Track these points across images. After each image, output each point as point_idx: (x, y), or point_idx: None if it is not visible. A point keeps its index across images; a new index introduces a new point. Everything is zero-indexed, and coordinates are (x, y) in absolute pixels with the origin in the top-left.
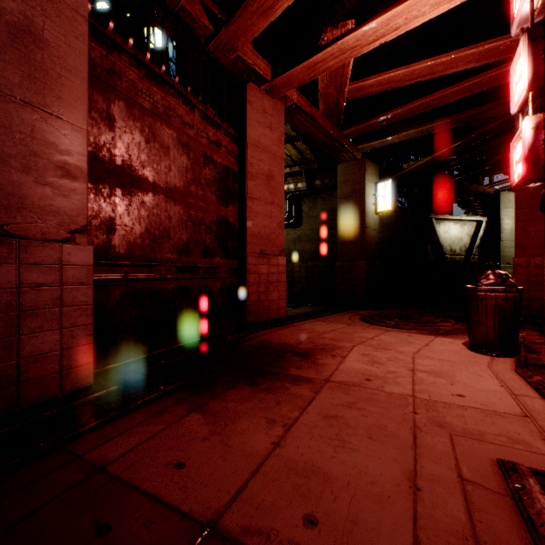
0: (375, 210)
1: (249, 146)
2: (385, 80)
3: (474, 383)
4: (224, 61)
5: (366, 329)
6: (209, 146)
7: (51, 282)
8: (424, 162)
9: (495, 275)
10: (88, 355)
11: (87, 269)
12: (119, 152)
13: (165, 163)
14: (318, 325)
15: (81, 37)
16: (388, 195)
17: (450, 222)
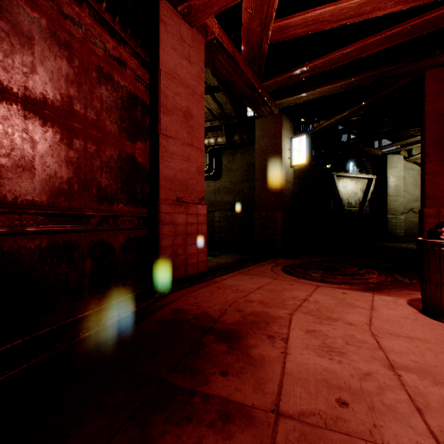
0: (291, 164)
1: (163, 74)
2: (311, 19)
3: None
4: None
5: (295, 285)
6: (106, 59)
7: None
8: (333, 121)
9: None
10: None
11: None
12: None
13: (23, 57)
14: (241, 281)
15: None
16: (303, 149)
17: (348, 179)
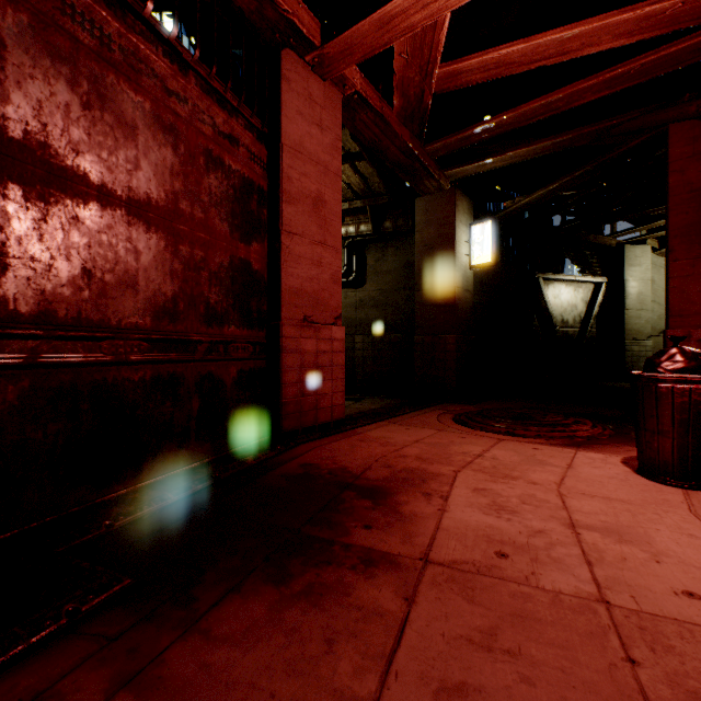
0: (469, 263)
1: (286, 150)
2: (493, 61)
3: (696, 557)
4: (243, 4)
5: (467, 438)
6: (216, 139)
7: None
8: (535, 197)
9: (685, 355)
10: None
11: None
12: (17, 112)
13: (127, 152)
14: (393, 432)
15: None
16: (488, 242)
17: (562, 284)
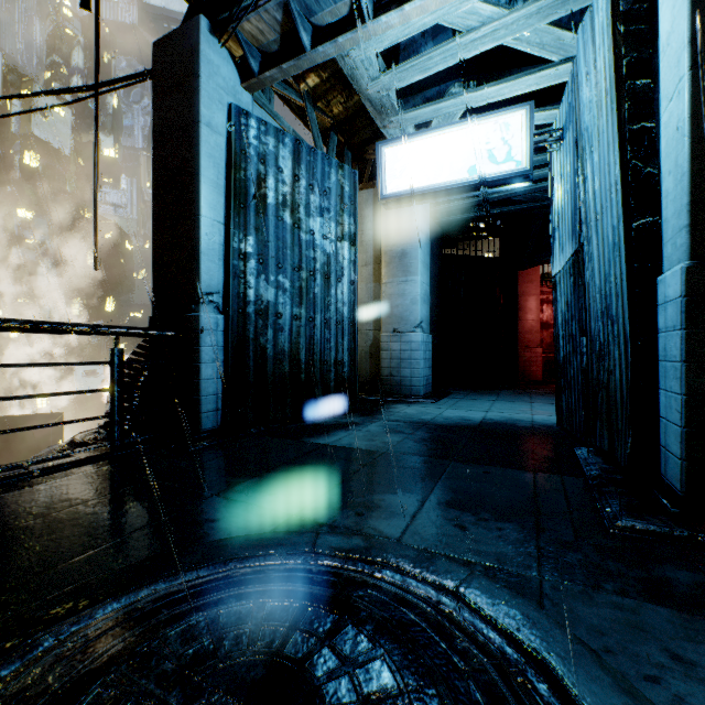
0: None
1: None
2: None
3: None
4: None
5: None
6: None
7: (534, 356)
8: None
9: None
10: (540, 374)
11: (540, 353)
12: (544, 319)
13: None
14: None
15: (539, 300)
16: None
17: None
